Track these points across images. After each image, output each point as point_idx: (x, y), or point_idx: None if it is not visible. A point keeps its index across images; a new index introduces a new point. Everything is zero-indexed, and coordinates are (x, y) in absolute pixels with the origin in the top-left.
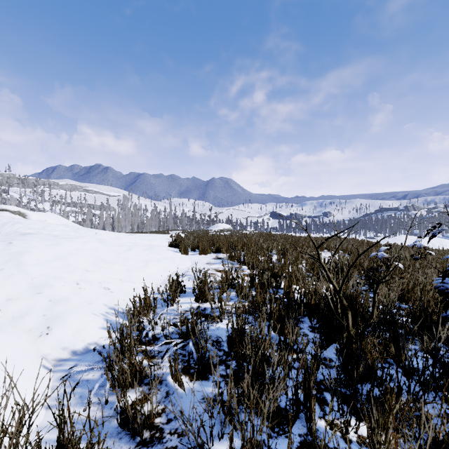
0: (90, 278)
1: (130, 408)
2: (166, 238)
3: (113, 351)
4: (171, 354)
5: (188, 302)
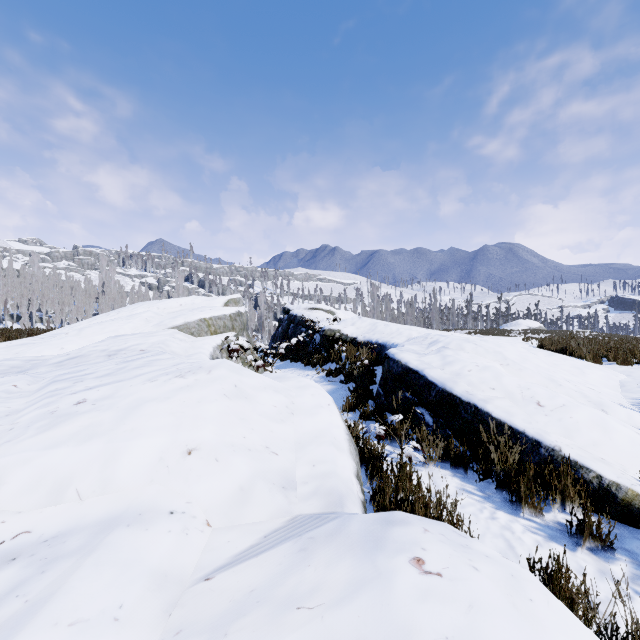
0: (567, 378)
1: None
2: (521, 342)
3: None
4: None
5: None
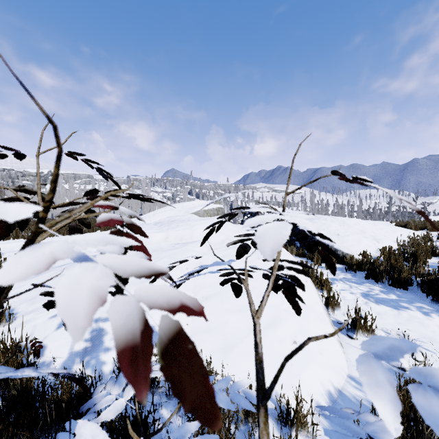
0: (375, 232)
1: (433, 250)
2: (387, 223)
3: (419, 241)
4: (438, 250)
5: (436, 243)
